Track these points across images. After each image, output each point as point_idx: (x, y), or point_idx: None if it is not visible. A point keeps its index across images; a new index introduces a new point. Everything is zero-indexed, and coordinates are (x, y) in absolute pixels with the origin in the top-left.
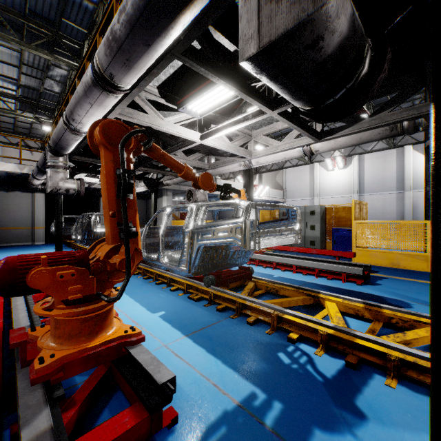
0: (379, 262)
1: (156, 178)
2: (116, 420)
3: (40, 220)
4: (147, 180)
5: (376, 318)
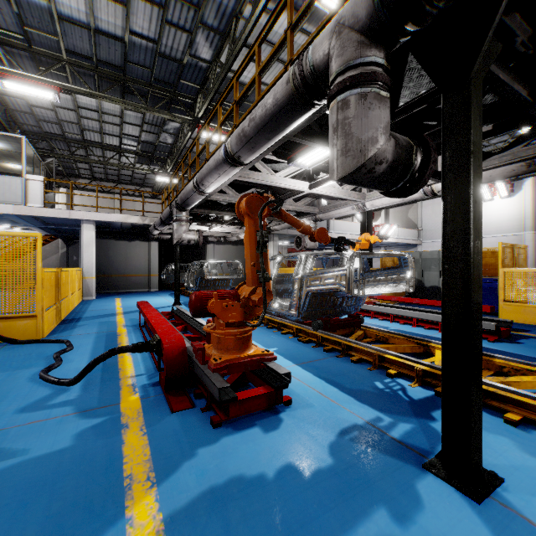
0: (535, 320)
1: None
2: (256, 390)
3: (155, 267)
4: None
5: (487, 367)
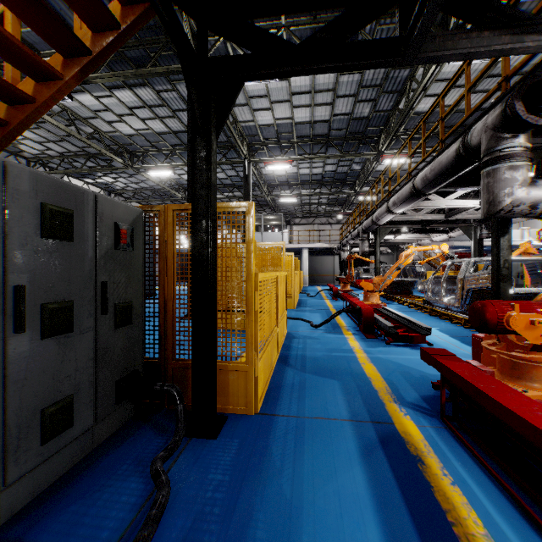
0: None
1: (396, 244)
2: None
3: (337, 271)
4: (390, 247)
5: None
